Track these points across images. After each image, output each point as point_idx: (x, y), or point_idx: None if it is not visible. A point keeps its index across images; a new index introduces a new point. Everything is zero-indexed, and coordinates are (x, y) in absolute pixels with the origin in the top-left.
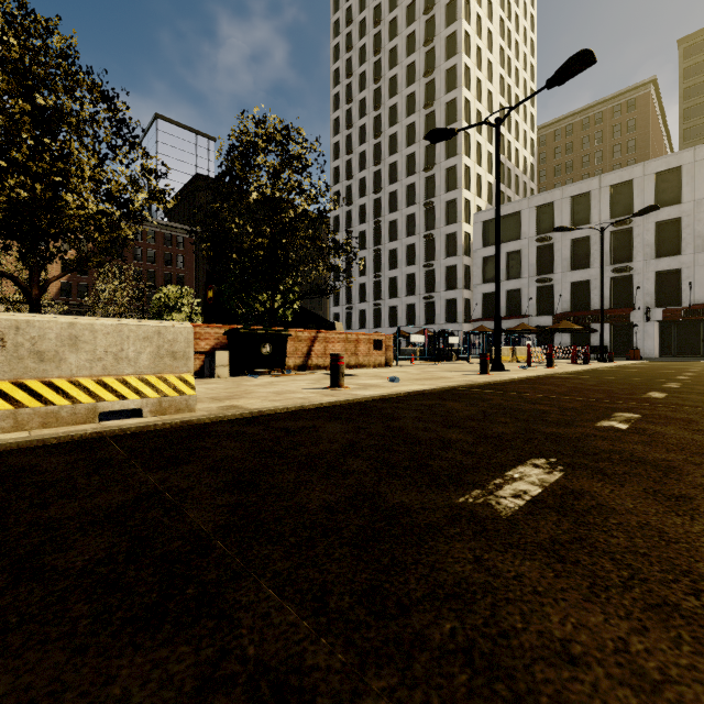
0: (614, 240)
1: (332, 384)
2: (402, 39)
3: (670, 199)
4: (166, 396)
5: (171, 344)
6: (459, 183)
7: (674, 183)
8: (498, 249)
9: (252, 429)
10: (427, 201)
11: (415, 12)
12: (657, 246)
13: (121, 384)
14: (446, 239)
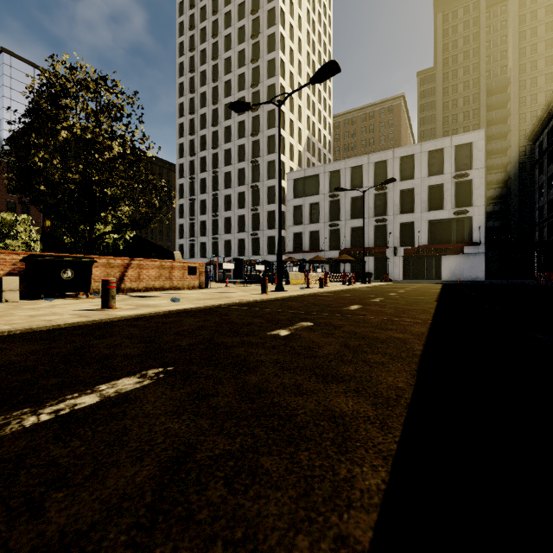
0: (377, 200)
1: (102, 306)
2: (234, 29)
3: (408, 175)
4: None
5: None
6: (277, 148)
7: (410, 165)
8: (280, 199)
9: None
10: (253, 160)
11: (244, 11)
12: (401, 206)
13: None
14: (267, 190)
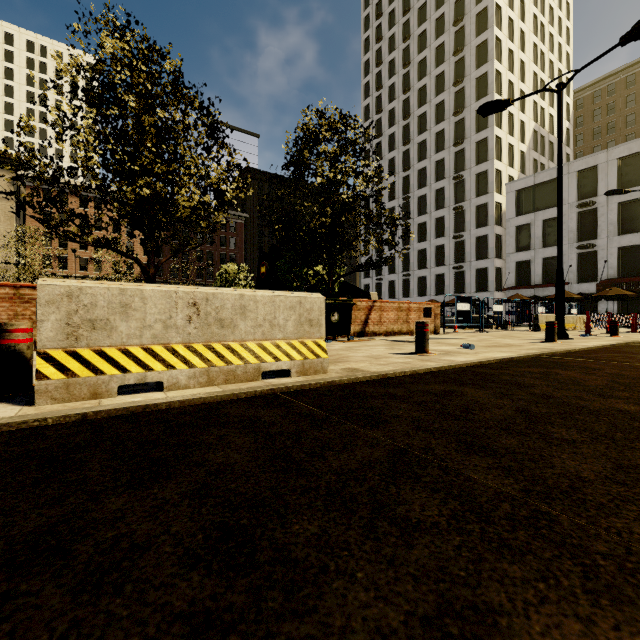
0: None
1: (418, 350)
2: (430, 22)
3: None
4: (307, 359)
5: (308, 313)
6: (490, 154)
7: None
8: (561, 215)
9: (398, 391)
10: (457, 175)
11: None
12: None
13: (275, 347)
14: (476, 210)
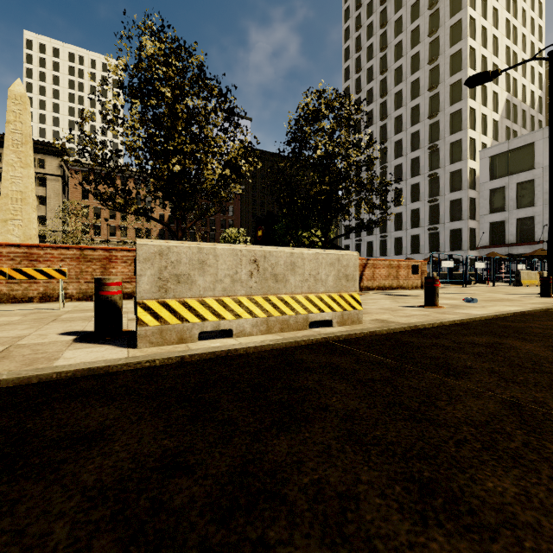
0: None
1: (428, 303)
2: (406, 8)
3: None
4: (345, 310)
5: (345, 269)
6: (464, 124)
7: None
8: (552, 176)
9: (443, 342)
10: (431, 145)
11: None
12: None
13: (318, 300)
14: (450, 176)
